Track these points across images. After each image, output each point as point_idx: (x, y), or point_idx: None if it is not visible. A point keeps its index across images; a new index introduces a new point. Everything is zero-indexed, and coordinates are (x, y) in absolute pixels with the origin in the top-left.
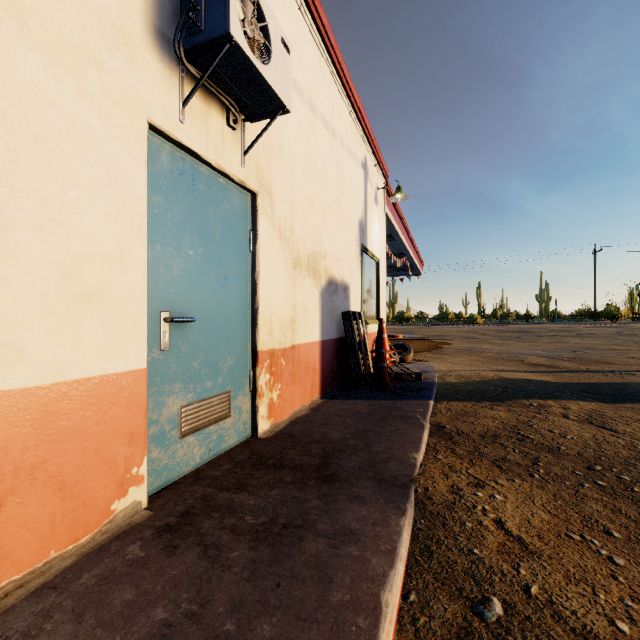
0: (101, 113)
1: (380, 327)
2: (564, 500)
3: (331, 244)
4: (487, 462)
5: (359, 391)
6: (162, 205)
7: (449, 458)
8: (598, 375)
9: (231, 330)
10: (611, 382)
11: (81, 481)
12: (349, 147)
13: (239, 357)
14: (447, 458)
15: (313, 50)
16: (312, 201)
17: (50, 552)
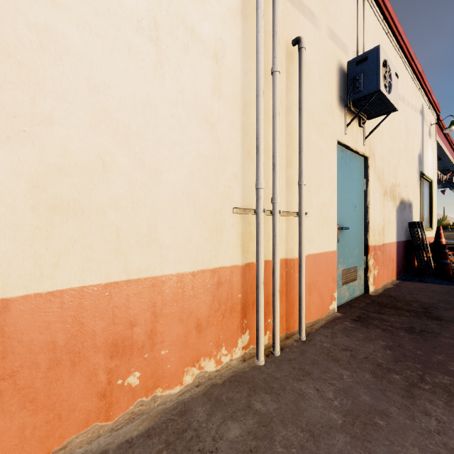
0: (326, 144)
1: (437, 233)
2: None
3: (401, 176)
4: None
5: (426, 278)
6: (337, 175)
7: None
8: None
9: (357, 234)
10: None
11: (323, 293)
12: (412, 104)
13: (359, 248)
14: None
15: (392, 53)
16: (392, 151)
17: (317, 316)
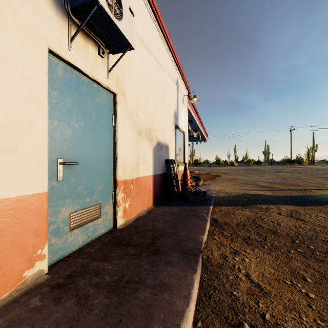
0: (16, 40)
1: (185, 167)
2: (281, 260)
3: (159, 123)
4: (240, 240)
5: (174, 201)
6: (58, 97)
7: (220, 238)
8: (294, 191)
9: (101, 169)
10: (300, 195)
11: (2, 261)
12: (169, 73)
13: (106, 184)
14: (219, 238)
15: (149, 19)
16: (148, 100)
17: None
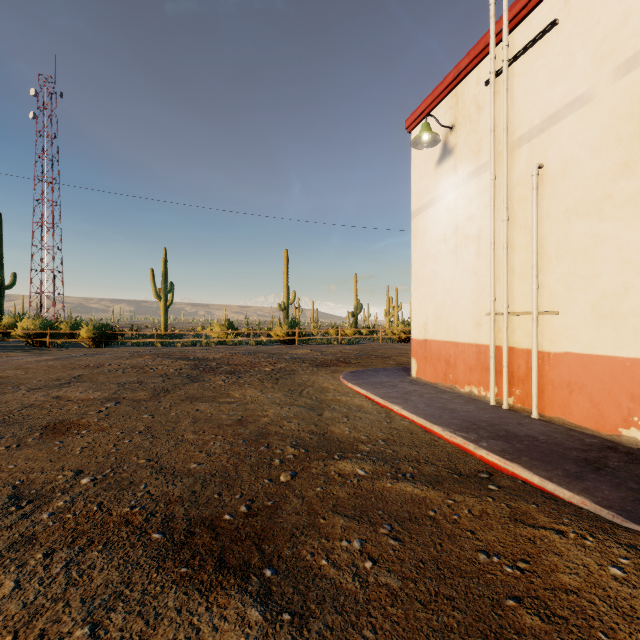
0: (612, 220)
1: None
2: None
3: None
4: None
5: None
6: None
7: None
8: None
9: None
10: None
11: (601, 404)
12: None
13: None
14: None
15: None
16: None
17: (587, 425)
